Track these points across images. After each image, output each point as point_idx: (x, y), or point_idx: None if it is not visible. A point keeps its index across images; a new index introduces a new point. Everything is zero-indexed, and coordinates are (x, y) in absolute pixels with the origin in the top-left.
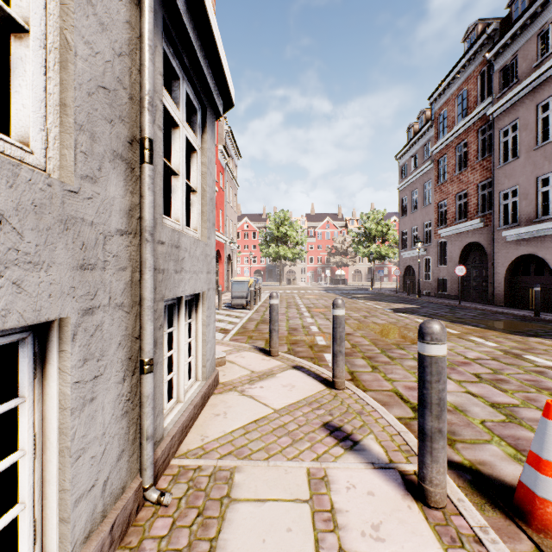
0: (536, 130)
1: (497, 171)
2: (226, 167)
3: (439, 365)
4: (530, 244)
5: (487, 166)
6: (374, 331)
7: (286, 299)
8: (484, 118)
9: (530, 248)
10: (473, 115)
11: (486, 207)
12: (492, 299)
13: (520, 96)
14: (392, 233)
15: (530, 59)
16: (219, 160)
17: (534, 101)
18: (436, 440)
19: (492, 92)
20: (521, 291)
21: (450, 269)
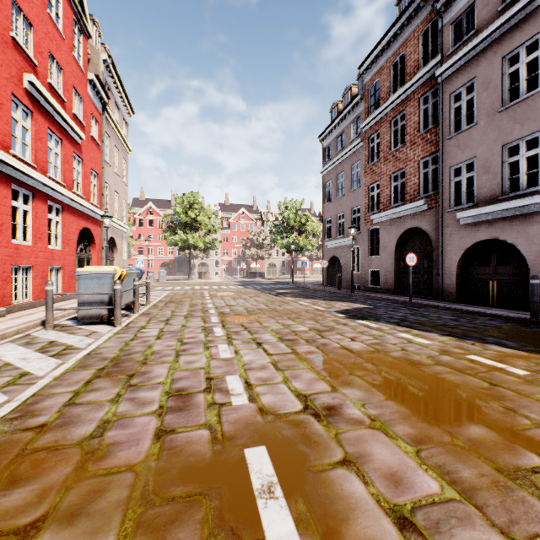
0: (502, 88)
1: (447, 142)
2: (104, 113)
3: None
4: (494, 227)
5: (432, 138)
6: (378, 386)
7: (191, 299)
8: (428, 84)
9: (493, 232)
10: (415, 80)
11: (429, 187)
12: (442, 294)
13: (480, 48)
14: (310, 224)
15: (493, 2)
16: (90, 96)
17: (499, 53)
18: None
19: (442, 49)
20: (477, 283)
21: (384, 259)
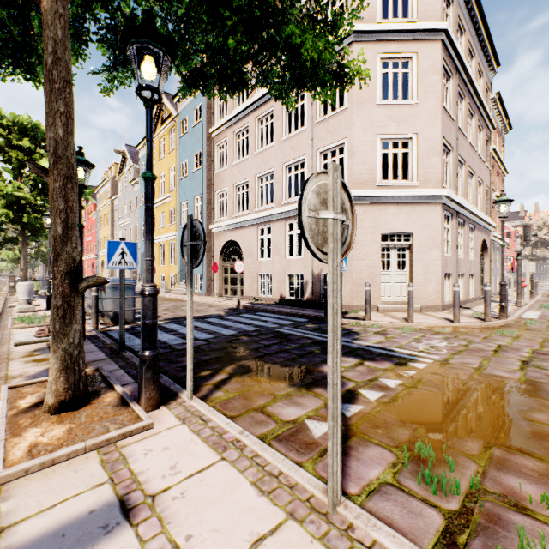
0: None
1: None
2: None
3: (536, 282)
4: None
5: None
6: None
7: None
8: None
9: None
10: None
11: None
12: None
13: None
14: None
15: None
16: None
17: None
18: (535, 288)
19: None
20: None
21: None
